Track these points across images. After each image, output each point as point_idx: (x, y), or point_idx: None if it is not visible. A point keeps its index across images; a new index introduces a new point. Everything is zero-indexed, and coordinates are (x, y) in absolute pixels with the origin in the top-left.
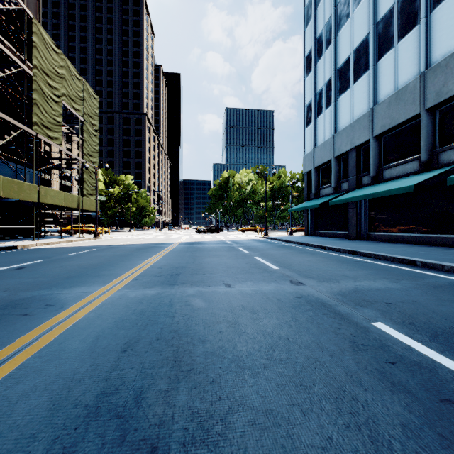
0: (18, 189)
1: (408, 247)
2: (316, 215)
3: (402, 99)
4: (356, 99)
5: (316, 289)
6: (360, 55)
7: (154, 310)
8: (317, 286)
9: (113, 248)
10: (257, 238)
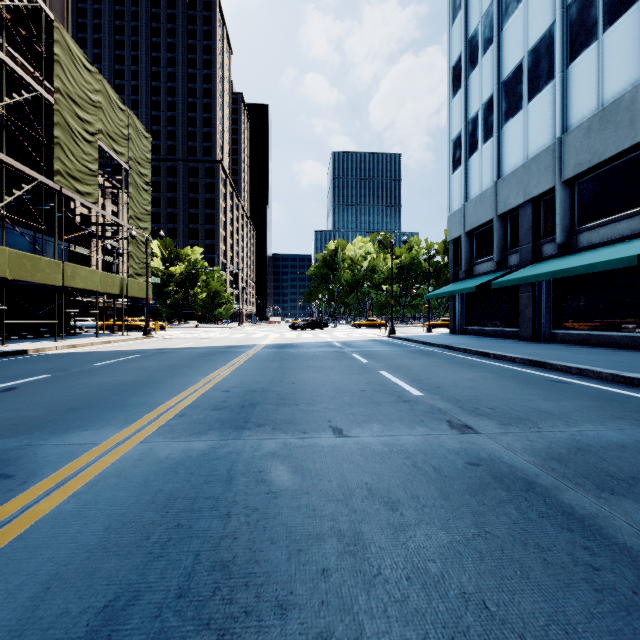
0: (33, 267)
1: (626, 356)
2: (467, 303)
3: (611, 121)
4: (533, 126)
5: (502, 442)
6: (538, 58)
7: (195, 494)
8: (501, 435)
9: (164, 354)
10: (380, 338)
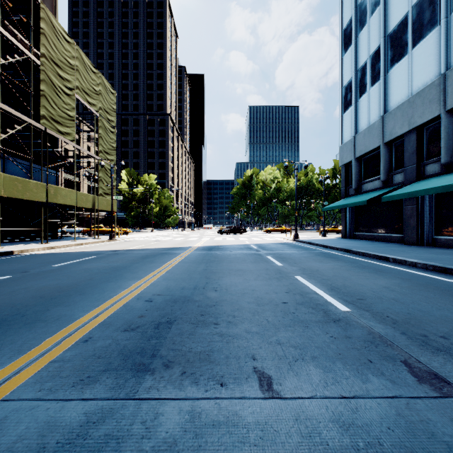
0: (23, 188)
1: None
2: (356, 214)
3: None
4: (417, 67)
5: None
6: (422, 10)
7: None
8: None
9: (115, 255)
10: (287, 241)
